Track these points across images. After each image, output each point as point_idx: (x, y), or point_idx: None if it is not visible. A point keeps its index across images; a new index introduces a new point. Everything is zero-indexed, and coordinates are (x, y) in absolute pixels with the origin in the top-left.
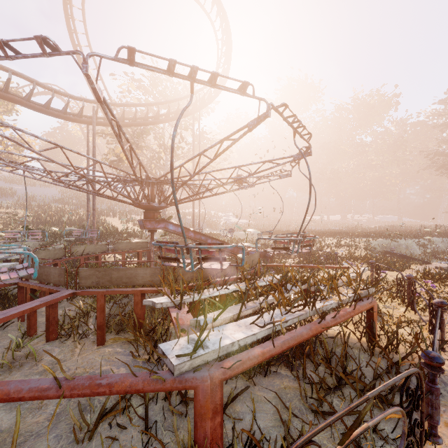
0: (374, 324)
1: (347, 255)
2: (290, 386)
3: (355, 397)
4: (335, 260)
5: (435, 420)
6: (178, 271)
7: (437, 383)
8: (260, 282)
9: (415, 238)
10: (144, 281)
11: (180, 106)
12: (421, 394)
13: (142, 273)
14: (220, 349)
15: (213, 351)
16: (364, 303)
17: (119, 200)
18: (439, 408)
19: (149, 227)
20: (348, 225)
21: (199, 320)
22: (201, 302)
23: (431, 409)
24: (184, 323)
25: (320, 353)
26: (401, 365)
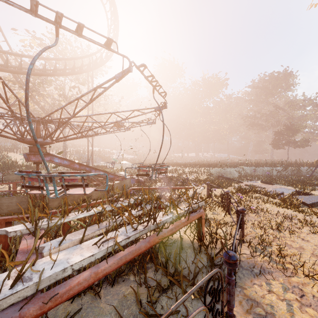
0: (201, 229)
1: (196, 179)
2: (132, 292)
3: (182, 292)
4: (187, 183)
5: (231, 304)
6: (47, 198)
7: (233, 276)
8: (123, 203)
9: (235, 167)
10: (10, 210)
11: (78, 65)
12: (222, 287)
13: (7, 202)
14: (46, 279)
15: (36, 283)
16: (195, 214)
17: (0, 135)
18: (234, 294)
19: (33, 159)
20: (200, 159)
21: (44, 246)
22: (69, 224)
23: (229, 296)
24: (29, 250)
25: (159, 259)
26: (216, 259)
